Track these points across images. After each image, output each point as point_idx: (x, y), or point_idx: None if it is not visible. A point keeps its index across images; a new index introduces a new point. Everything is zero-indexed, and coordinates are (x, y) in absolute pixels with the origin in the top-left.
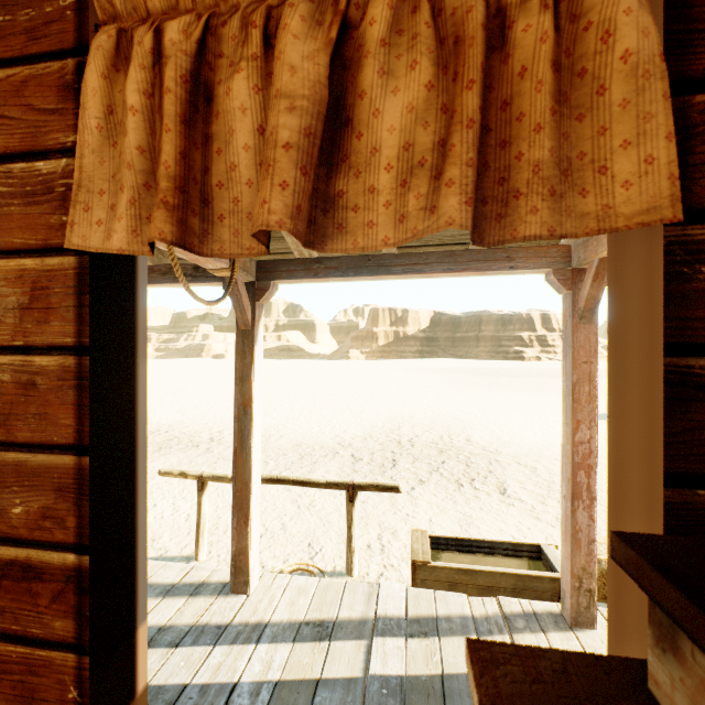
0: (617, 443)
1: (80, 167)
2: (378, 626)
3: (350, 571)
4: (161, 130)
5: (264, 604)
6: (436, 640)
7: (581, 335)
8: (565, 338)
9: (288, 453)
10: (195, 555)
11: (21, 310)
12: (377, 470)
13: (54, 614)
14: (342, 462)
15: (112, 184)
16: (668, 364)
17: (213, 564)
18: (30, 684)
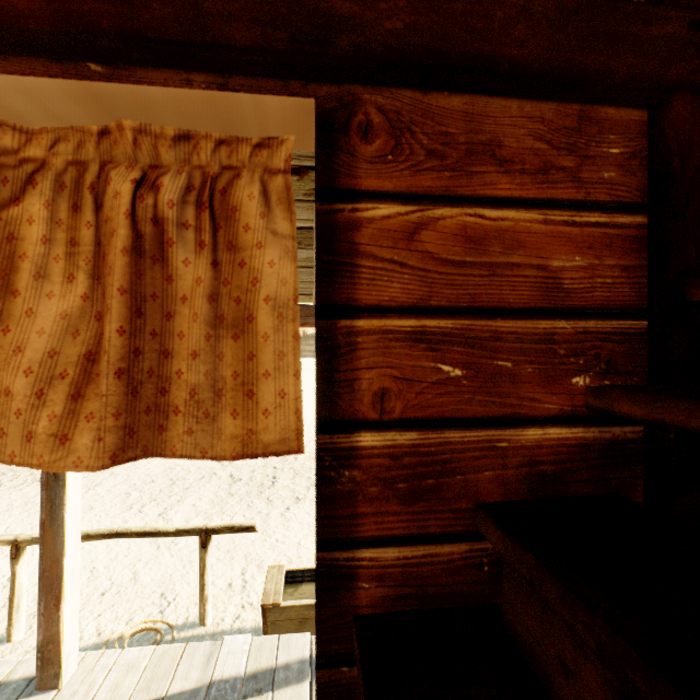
0: None
1: None
2: (211, 694)
3: (203, 620)
4: None
5: (79, 696)
6: (270, 696)
7: None
8: None
9: (157, 479)
10: (7, 637)
11: None
12: (254, 491)
13: None
14: (218, 484)
15: None
16: (319, 558)
17: (31, 643)
18: None
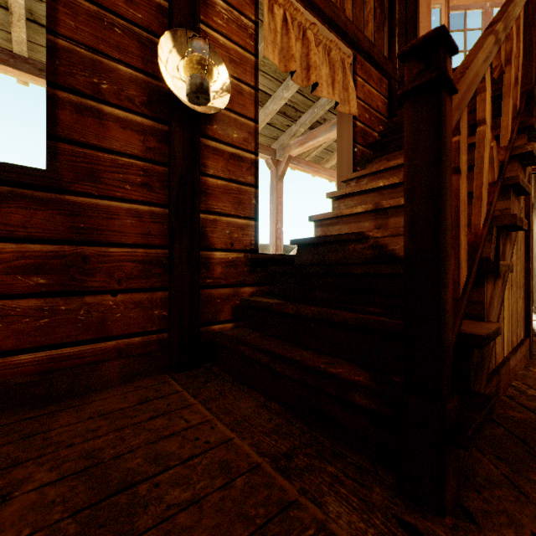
0: (340, 165)
1: (265, 33)
2: None
3: None
4: (289, 41)
5: None
6: None
7: (279, 186)
8: (272, 188)
9: None
10: None
11: (236, 65)
12: None
13: (248, 174)
14: None
15: (272, 45)
16: (352, 143)
17: None
18: (240, 198)
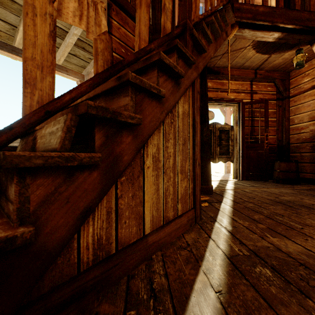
0: None
1: None
2: None
3: None
4: None
5: None
6: None
7: None
8: None
9: None
10: None
11: None
12: None
13: None
14: None
15: None
16: None
17: None
18: None
